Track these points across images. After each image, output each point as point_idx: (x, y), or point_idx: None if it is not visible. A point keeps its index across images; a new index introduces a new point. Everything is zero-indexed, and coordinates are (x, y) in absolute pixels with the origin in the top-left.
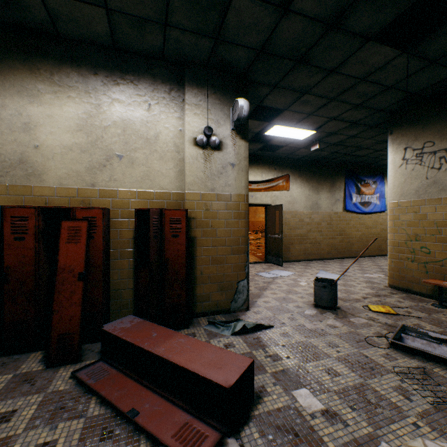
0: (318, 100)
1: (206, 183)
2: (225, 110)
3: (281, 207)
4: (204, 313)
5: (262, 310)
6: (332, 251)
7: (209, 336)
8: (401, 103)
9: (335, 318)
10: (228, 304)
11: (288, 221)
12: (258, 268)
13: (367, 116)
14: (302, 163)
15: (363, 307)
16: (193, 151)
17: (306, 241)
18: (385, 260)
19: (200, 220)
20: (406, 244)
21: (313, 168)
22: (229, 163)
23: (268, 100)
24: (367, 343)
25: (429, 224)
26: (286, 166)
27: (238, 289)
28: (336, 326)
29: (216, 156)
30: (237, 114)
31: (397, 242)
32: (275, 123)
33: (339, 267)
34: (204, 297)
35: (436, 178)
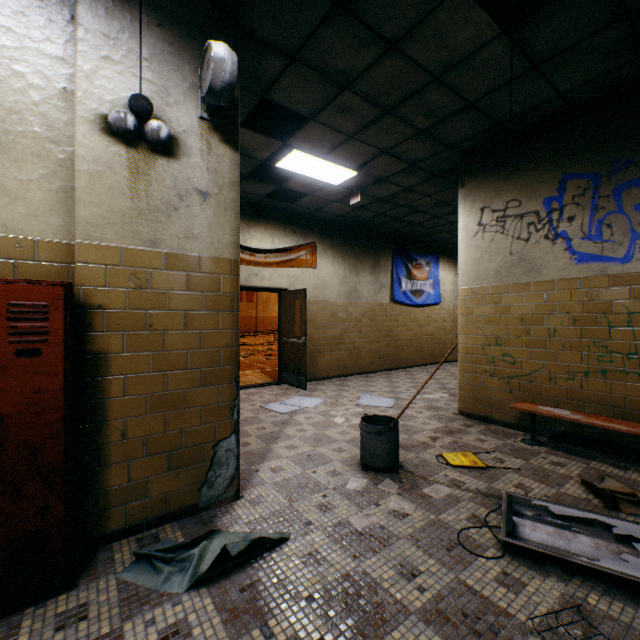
0: (366, 108)
1: (137, 226)
2: (187, 72)
3: (303, 293)
4: (133, 528)
5: (267, 493)
6: (376, 361)
7: (125, 611)
8: (480, 138)
9: (400, 493)
10: (194, 494)
11: (314, 315)
12: (266, 395)
13: (432, 155)
14: (336, 227)
15: (437, 460)
16: (101, 147)
17: (342, 346)
18: (442, 371)
19: (121, 311)
20: (483, 351)
21: (350, 237)
22: (195, 188)
23: (281, 91)
24: (465, 549)
25: (515, 321)
26: (311, 229)
27: (216, 458)
28: (405, 513)
29: (164, 169)
30: (209, 76)
31: (472, 348)
32: (294, 145)
33: (388, 385)
34: (133, 490)
35: (523, 253)
